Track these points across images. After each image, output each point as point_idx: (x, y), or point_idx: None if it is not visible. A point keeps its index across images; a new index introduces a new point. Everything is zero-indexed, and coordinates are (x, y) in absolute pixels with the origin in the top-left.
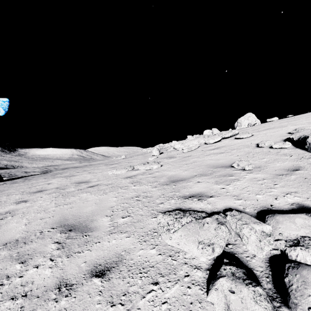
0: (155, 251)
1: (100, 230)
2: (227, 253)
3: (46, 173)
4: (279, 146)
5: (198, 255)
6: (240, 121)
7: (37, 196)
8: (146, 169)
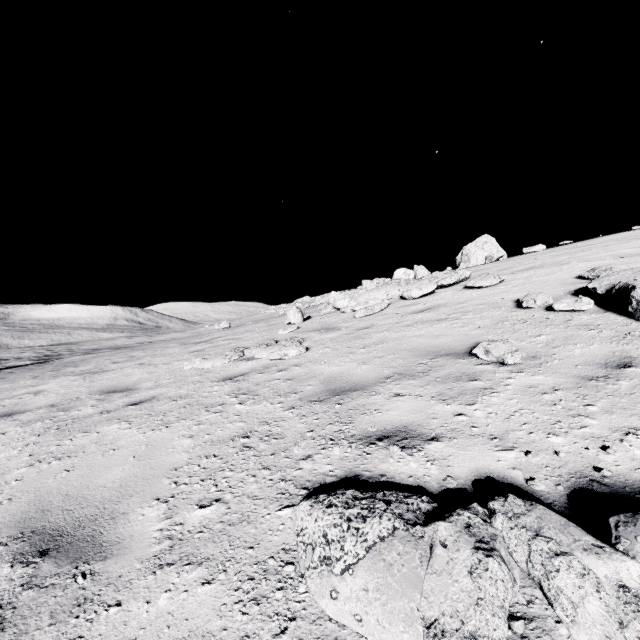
0: None
1: (130, 554)
2: None
3: (45, 363)
4: (569, 308)
5: None
6: (467, 252)
7: None
8: (272, 358)
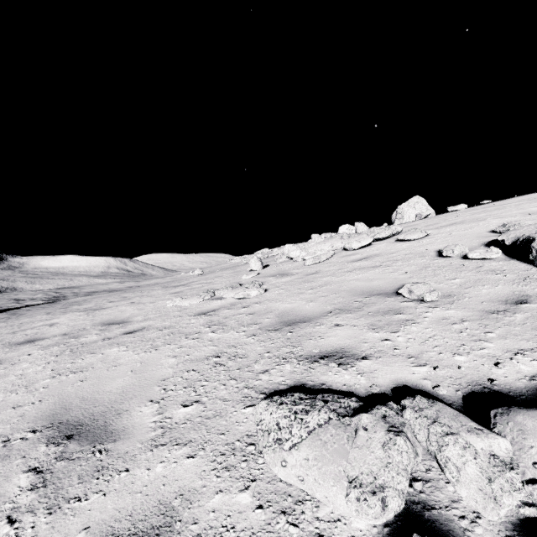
0: (250, 499)
1: (133, 437)
2: (413, 505)
3: (54, 302)
4: (481, 256)
5: (349, 515)
6: (401, 211)
7: (21, 352)
8: (237, 297)
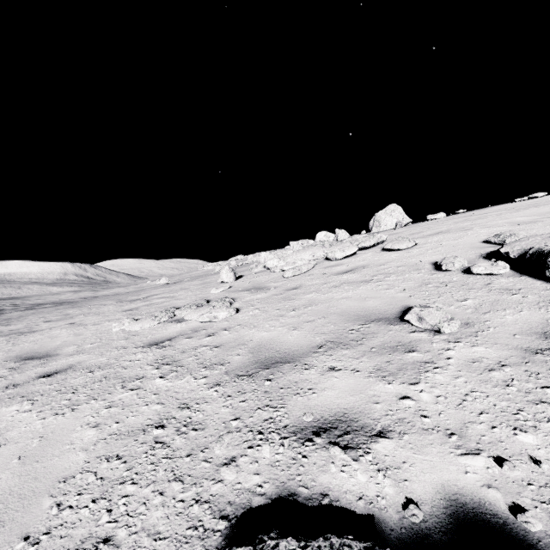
0: None
1: None
2: None
3: None
4: (487, 271)
5: None
6: (378, 218)
7: None
8: (201, 320)
